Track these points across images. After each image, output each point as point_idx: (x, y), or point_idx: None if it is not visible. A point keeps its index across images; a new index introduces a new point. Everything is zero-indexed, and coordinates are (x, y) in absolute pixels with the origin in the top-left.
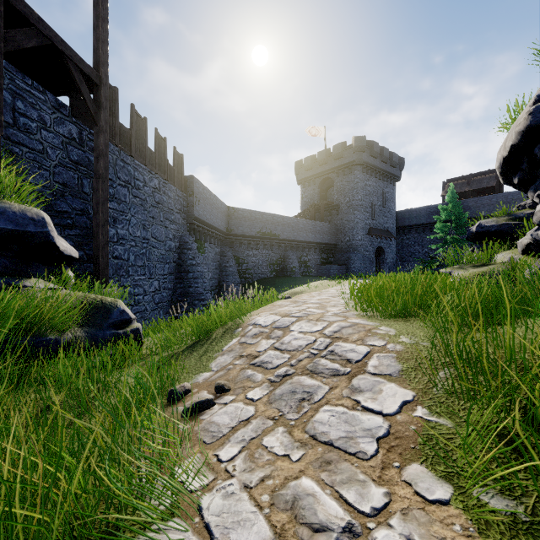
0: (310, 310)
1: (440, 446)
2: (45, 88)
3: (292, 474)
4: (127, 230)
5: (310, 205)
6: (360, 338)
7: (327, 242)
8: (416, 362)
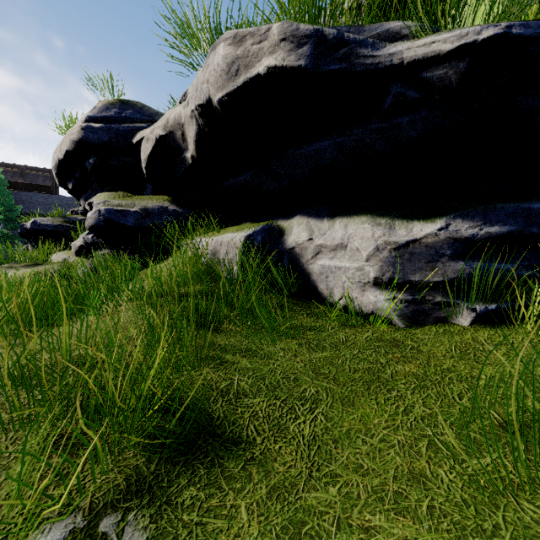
0: None
1: None
2: None
3: None
4: None
5: None
6: None
7: None
8: None
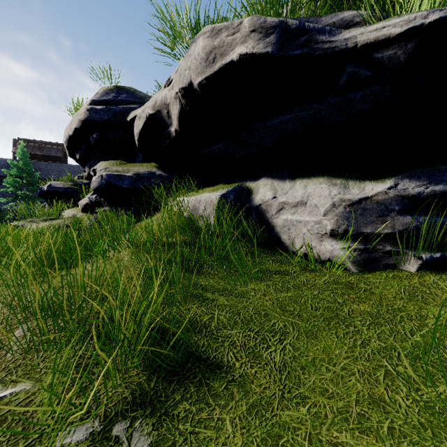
0: None
1: (17, 420)
2: None
3: None
4: None
5: None
6: None
7: None
8: None
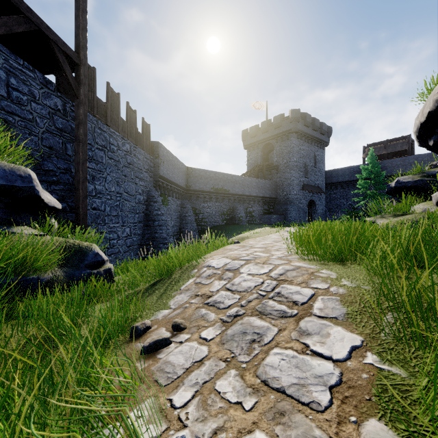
0: (257, 253)
1: (396, 399)
2: (35, 67)
3: (245, 426)
4: (104, 186)
5: (255, 166)
6: (304, 281)
7: (268, 196)
8: (360, 305)
